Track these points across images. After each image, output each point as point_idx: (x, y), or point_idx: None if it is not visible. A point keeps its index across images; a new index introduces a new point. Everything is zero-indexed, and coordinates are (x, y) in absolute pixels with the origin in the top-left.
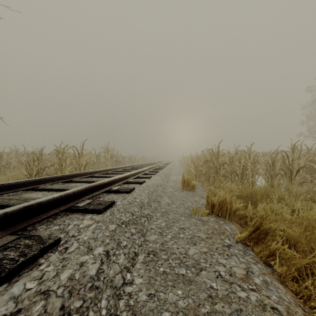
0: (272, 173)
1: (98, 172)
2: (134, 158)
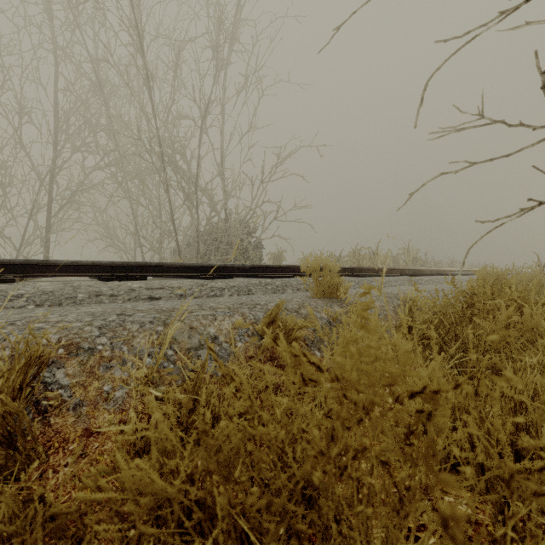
0: None
1: None
2: (460, 265)
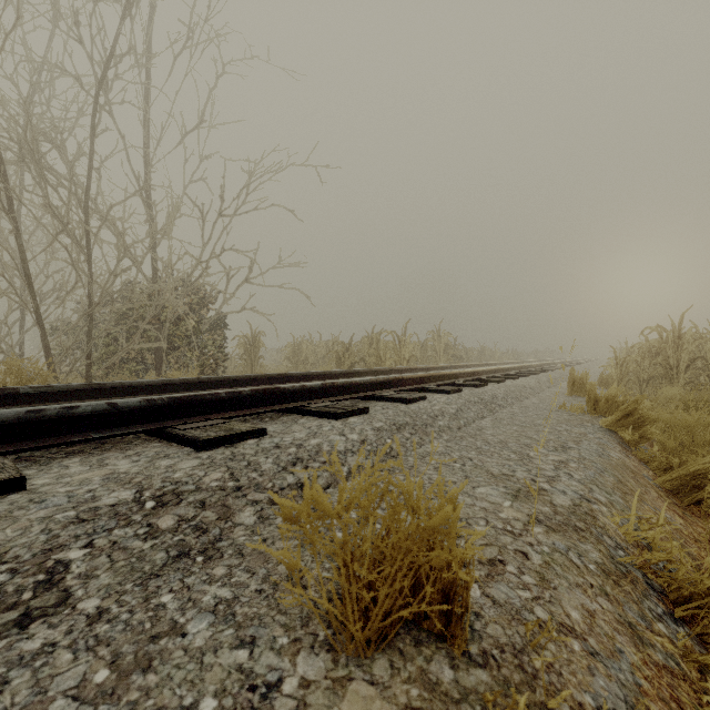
0: None
1: (430, 370)
2: (490, 352)
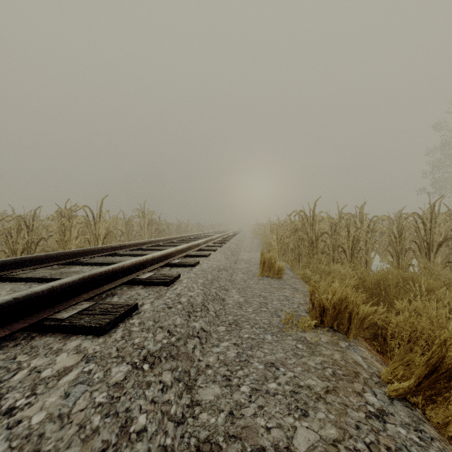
0: (398, 248)
1: (126, 247)
2: (185, 225)
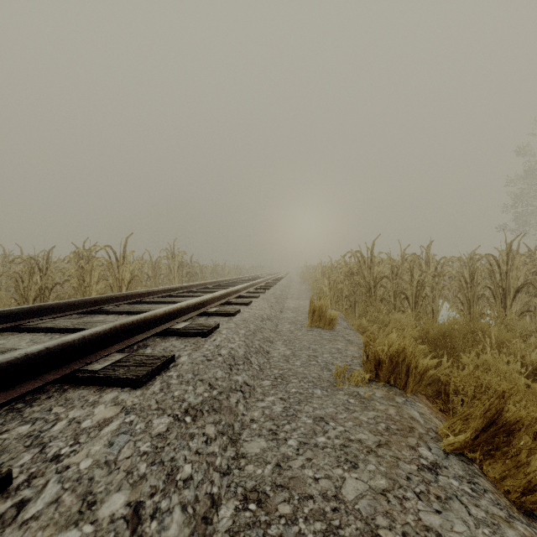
0: (470, 295)
1: (154, 294)
2: (221, 268)
